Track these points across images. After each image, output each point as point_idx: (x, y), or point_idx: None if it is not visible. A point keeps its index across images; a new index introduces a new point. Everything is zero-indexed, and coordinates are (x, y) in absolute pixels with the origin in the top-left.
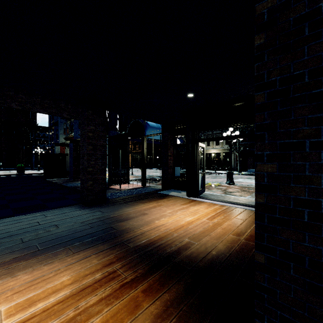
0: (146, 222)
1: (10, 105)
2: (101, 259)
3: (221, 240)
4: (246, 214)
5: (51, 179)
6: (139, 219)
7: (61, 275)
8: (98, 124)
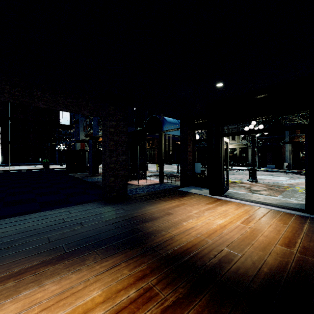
0: (173, 224)
1: (37, 105)
2: (133, 269)
3: (269, 253)
4: (286, 218)
5: (73, 174)
6: (164, 220)
7: (91, 289)
8: (119, 120)
